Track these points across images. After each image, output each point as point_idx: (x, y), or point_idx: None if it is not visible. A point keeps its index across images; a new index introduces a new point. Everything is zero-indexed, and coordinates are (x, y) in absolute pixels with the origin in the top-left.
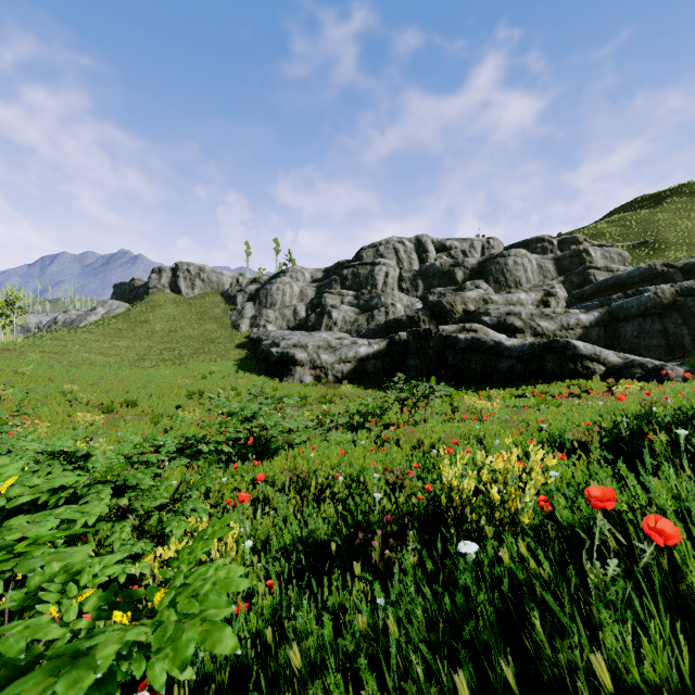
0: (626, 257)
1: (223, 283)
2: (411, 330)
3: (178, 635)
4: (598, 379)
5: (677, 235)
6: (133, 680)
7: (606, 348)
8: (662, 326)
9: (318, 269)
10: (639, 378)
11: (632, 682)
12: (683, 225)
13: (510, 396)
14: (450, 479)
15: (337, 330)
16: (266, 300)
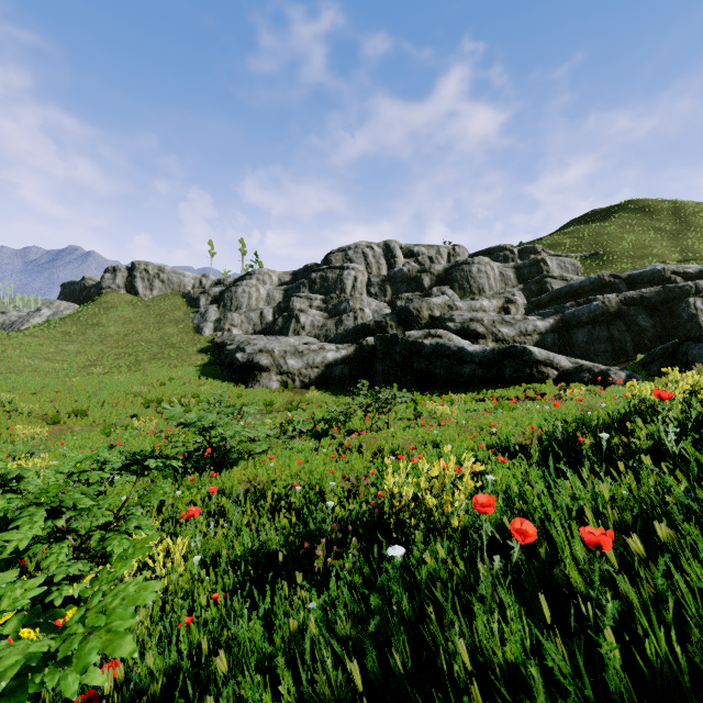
0: (578, 268)
1: (184, 285)
2: (378, 335)
3: (83, 645)
4: (552, 383)
5: (623, 247)
6: (68, 702)
7: (560, 353)
8: (609, 333)
9: (286, 272)
10: (587, 382)
11: (496, 657)
12: (628, 239)
13: (471, 401)
14: (391, 487)
15: (305, 335)
16: (231, 303)
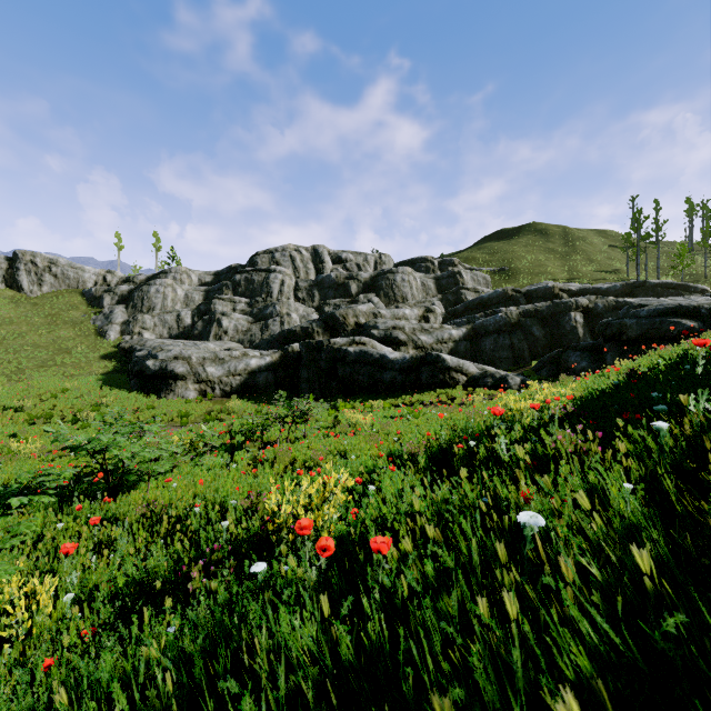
0: (489, 281)
1: (84, 281)
2: (303, 342)
3: None
4: (461, 388)
5: (524, 265)
6: None
7: (471, 359)
8: (511, 341)
9: (207, 272)
10: (490, 386)
11: (296, 647)
12: (529, 257)
13: (390, 406)
14: (272, 506)
15: (228, 340)
16: (142, 303)
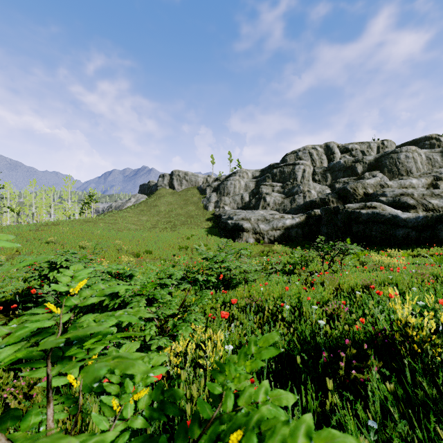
0: None
1: (198, 182)
2: (323, 208)
3: None
4: None
5: None
6: None
7: None
8: None
9: (257, 170)
10: None
11: None
12: None
13: (408, 256)
14: (405, 316)
15: (269, 209)
16: (224, 191)
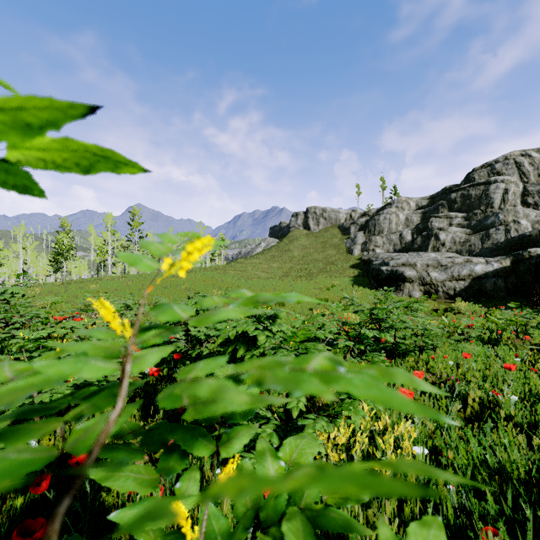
0: None
1: (339, 219)
2: None
3: None
4: None
5: None
6: None
7: None
8: None
9: (423, 197)
10: None
11: None
12: None
13: None
14: None
15: (444, 251)
16: (374, 228)
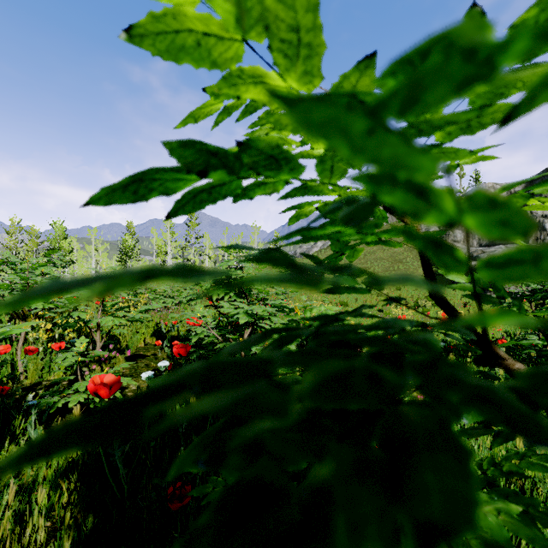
0: None
1: None
2: None
3: None
4: None
5: None
6: None
7: None
8: None
9: None
10: None
11: None
12: None
13: None
14: None
15: None
16: None
